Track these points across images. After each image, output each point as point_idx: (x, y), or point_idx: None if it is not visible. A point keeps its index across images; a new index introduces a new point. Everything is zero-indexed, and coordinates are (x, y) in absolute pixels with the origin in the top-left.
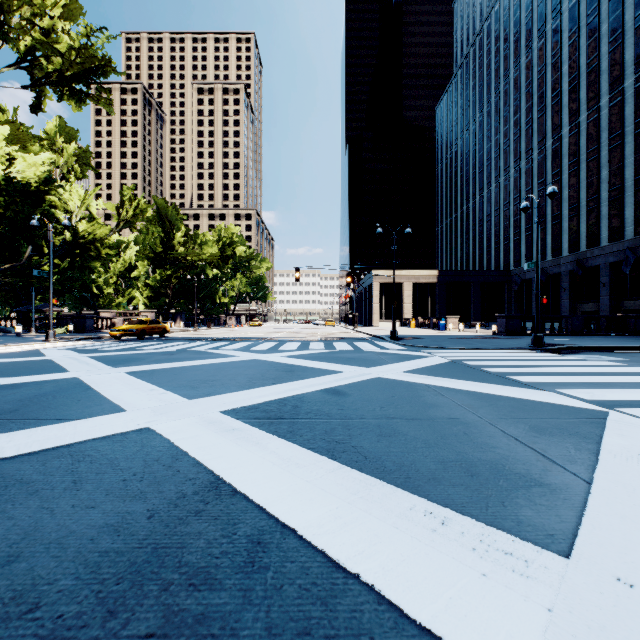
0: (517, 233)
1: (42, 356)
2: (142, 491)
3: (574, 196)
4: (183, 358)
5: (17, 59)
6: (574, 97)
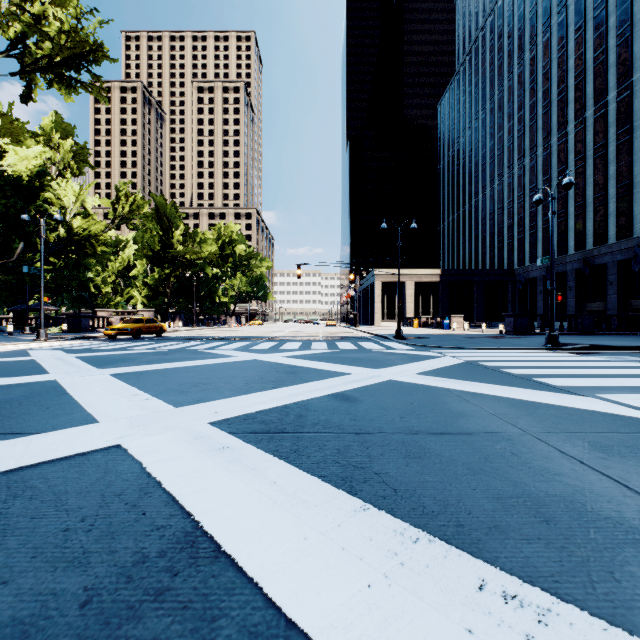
0: (521, 231)
1: (27, 356)
2: (86, 550)
3: (580, 193)
4: (177, 358)
5: (7, 47)
6: (580, 92)
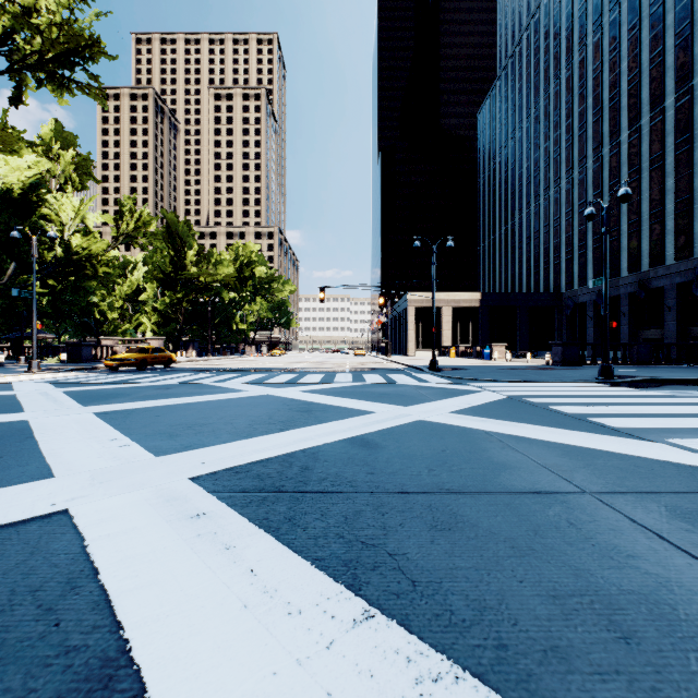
0: (569, 251)
1: (9, 391)
2: None
3: (635, 209)
4: (179, 393)
5: None
6: (635, 97)
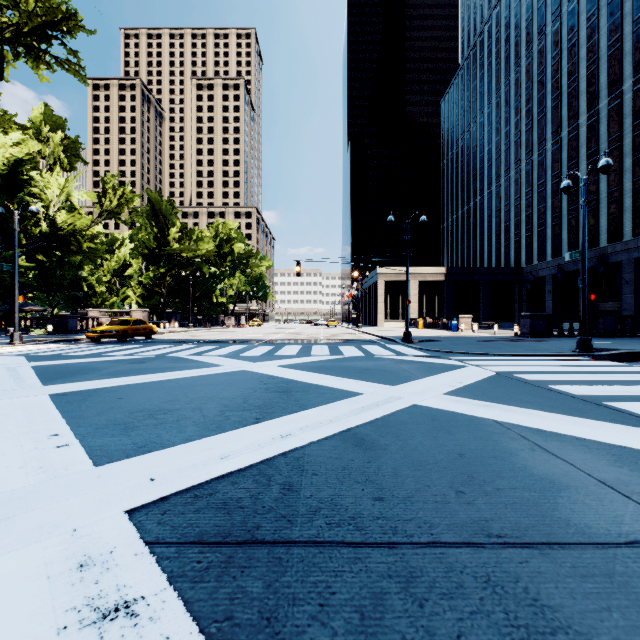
0: (529, 229)
1: None
2: None
3: (593, 188)
4: (151, 368)
5: None
6: (593, 82)
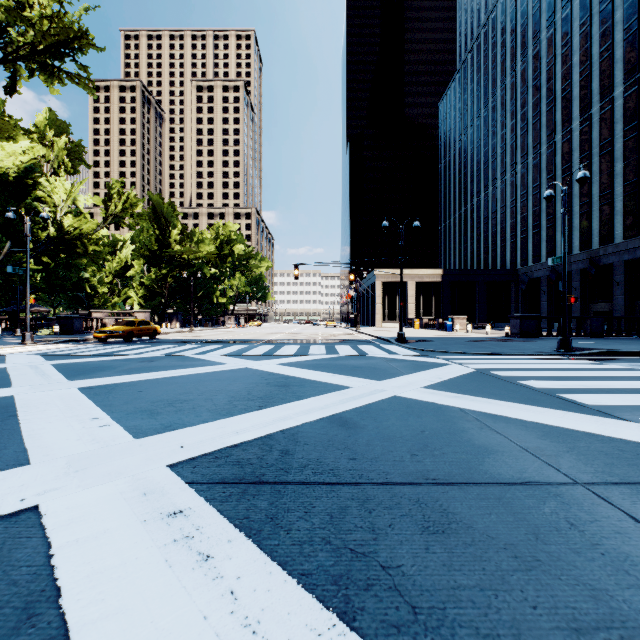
0: (524, 231)
1: (1, 363)
2: None
3: (585, 191)
4: (162, 366)
5: None
6: (585, 88)
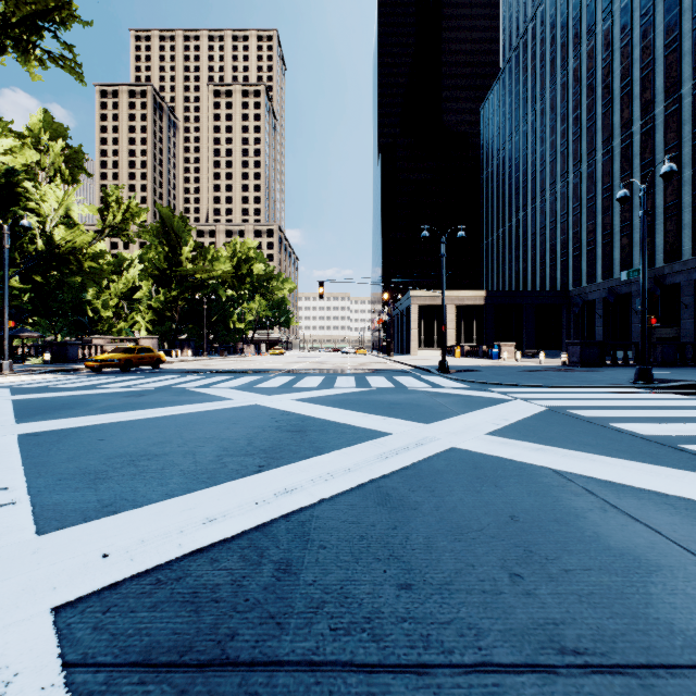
0: (577, 247)
1: None
2: None
3: (648, 202)
4: (149, 402)
5: None
6: (648, 86)
